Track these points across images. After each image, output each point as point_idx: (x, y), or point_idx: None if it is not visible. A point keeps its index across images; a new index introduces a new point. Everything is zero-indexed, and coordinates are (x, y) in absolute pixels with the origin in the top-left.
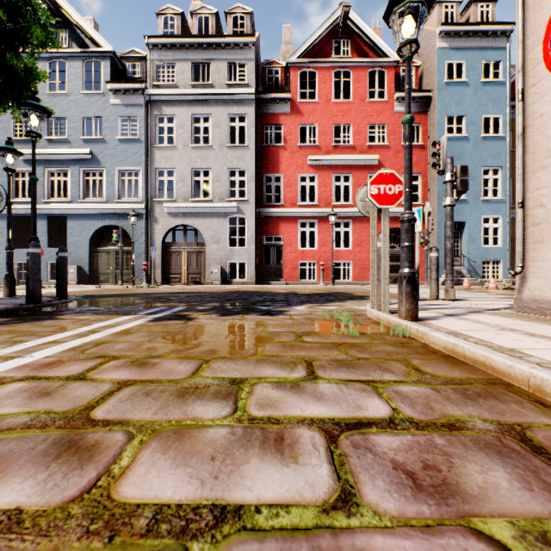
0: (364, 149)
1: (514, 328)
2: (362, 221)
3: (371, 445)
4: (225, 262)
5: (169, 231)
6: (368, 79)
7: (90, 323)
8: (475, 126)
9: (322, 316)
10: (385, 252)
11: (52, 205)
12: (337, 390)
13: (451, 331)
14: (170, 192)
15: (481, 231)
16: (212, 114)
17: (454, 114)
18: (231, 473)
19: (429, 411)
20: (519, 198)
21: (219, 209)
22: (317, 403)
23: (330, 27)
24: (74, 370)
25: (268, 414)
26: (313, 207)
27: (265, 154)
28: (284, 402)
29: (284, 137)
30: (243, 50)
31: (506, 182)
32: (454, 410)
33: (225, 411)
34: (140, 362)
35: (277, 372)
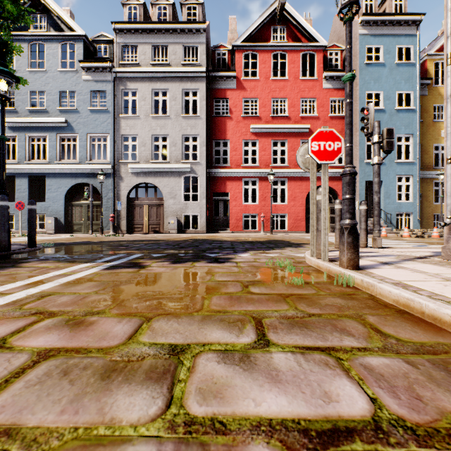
0: (298, 119)
1: None
2: (295, 180)
3: None
4: (181, 214)
5: (132, 188)
6: (300, 61)
7: (47, 271)
8: (390, 100)
9: (266, 263)
10: (325, 205)
11: (33, 165)
12: (294, 364)
13: (396, 281)
14: (134, 155)
15: (395, 188)
16: (169, 88)
17: (373, 90)
18: None
19: (418, 403)
20: (448, 154)
21: (176, 169)
22: (273, 388)
23: (269, 17)
24: None
25: (211, 412)
26: (255, 168)
27: (214, 123)
28: (232, 387)
29: (230, 109)
30: (195, 35)
31: (416, 147)
32: (449, 401)
33: (156, 407)
34: (76, 321)
35: (224, 335)
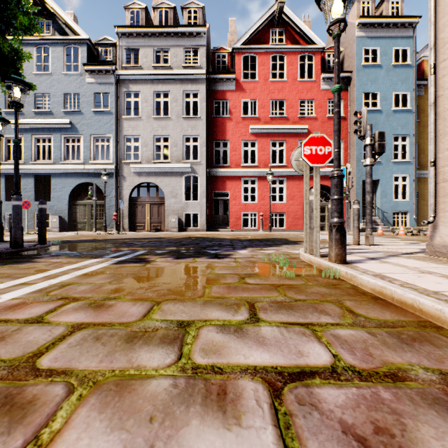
0: (296, 120)
1: (431, 271)
2: (294, 179)
3: (316, 401)
4: (182, 213)
5: (135, 187)
6: (299, 62)
7: (61, 265)
8: (387, 101)
9: (262, 259)
10: (316, 204)
11: (38, 166)
12: (278, 334)
13: (377, 273)
14: (136, 155)
15: (392, 187)
16: (170, 90)
17: (369, 91)
18: (168, 439)
19: (369, 357)
20: (431, 158)
21: (177, 169)
22: (259, 348)
23: (268, 20)
24: (34, 312)
25: (211, 362)
26: (254, 167)
27: (214, 124)
28: (228, 347)
29: (230, 110)
30: (196, 38)
31: (413, 147)
32: (393, 356)
33: (170, 359)
34: (97, 304)
35: (222, 314)
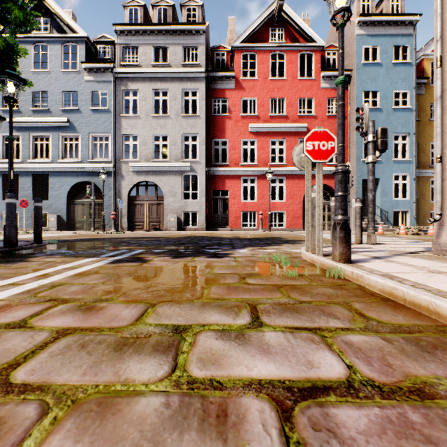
0: (295, 118)
1: (441, 270)
2: (293, 178)
3: (334, 425)
4: (181, 212)
5: (133, 186)
6: (298, 61)
7: (55, 265)
8: (387, 99)
9: (262, 258)
10: (319, 202)
11: (36, 164)
12: (283, 340)
13: (384, 273)
14: (134, 154)
15: (392, 186)
16: (169, 89)
17: (370, 89)
18: None
19: (388, 369)
20: (438, 153)
21: (176, 168)
22: (264, 358)
23: (267, 18)
24: (18, 316)
25: (210, 374)
26: (253, 166)
27: (213, 122)
28: (228, 357)
29: (229, 108)
30: (195, 36)
31: (413, 146)
32: (415, 367)
33: (163, 371)
34: (87, 307)
35: (222, 318)
